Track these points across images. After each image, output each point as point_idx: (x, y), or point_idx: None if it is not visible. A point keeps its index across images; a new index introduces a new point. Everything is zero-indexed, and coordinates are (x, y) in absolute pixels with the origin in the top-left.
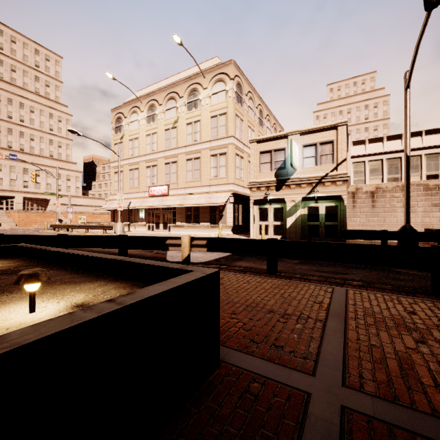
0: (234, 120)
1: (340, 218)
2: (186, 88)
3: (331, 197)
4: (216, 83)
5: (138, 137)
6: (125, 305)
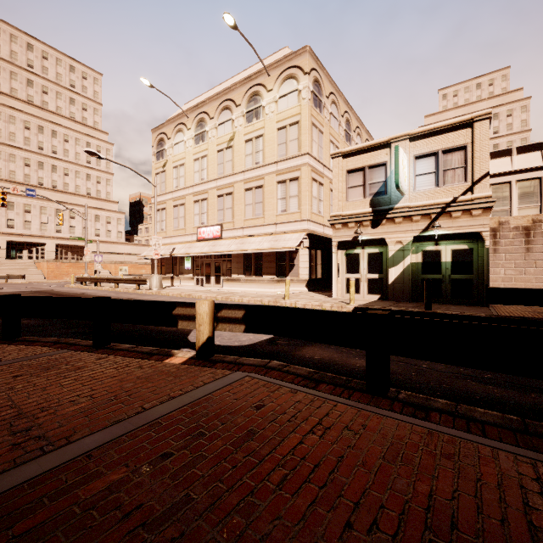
0: (309, 131)
1: (477, 269)
2: (245, 92)
3: (461, 236)
4: (285, 81)
5: (184, 163)
6: None
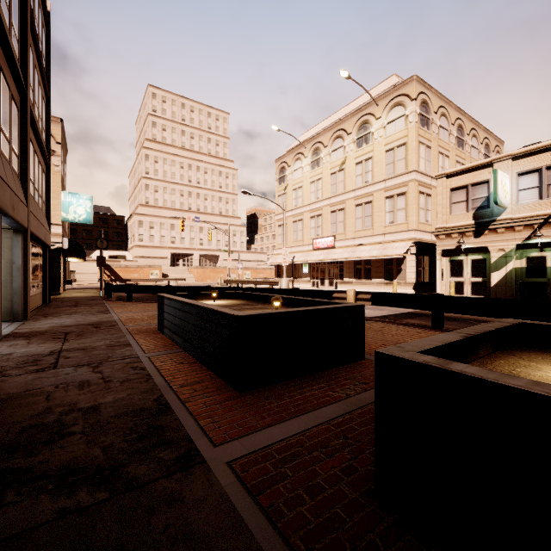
0: (416, 150)
1: None
2: (355, 122)
3: None
4: (393, 109)
5: (302, 185)
6: (319, 308)
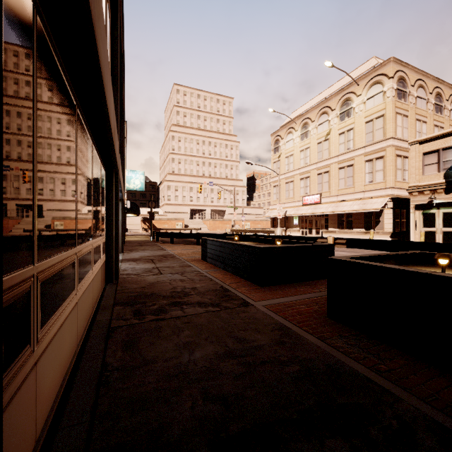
0: (393, 120)
1: None
2: (338, 100)
3: None
4: (372, 87)
5: (293, 153)
6: (304, 245)
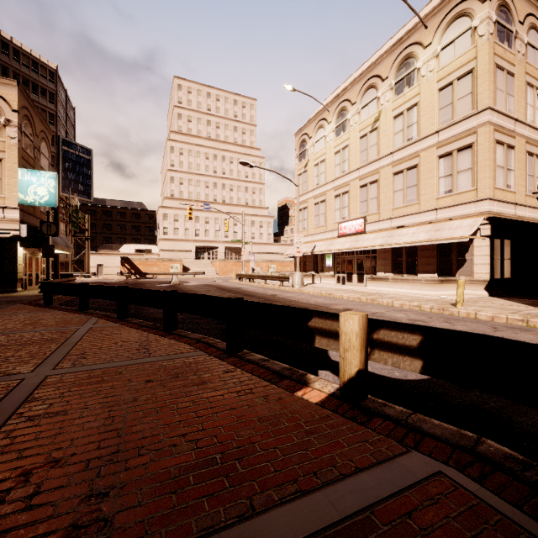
0: (491, 77)
1: None
2: (393, 61)
3: None
4: (451, 25)
5: (324, 158)
6: None
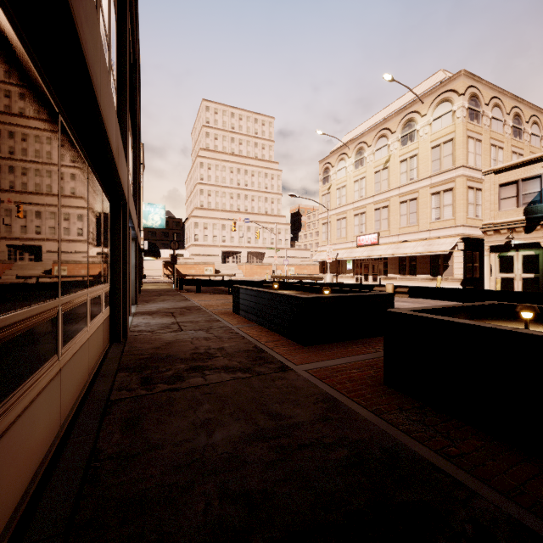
0: (464, 145)
1: None
2: (399, 121)
3: None
4: (439, 105)
5: (345, 184)
6: (358, 294)
